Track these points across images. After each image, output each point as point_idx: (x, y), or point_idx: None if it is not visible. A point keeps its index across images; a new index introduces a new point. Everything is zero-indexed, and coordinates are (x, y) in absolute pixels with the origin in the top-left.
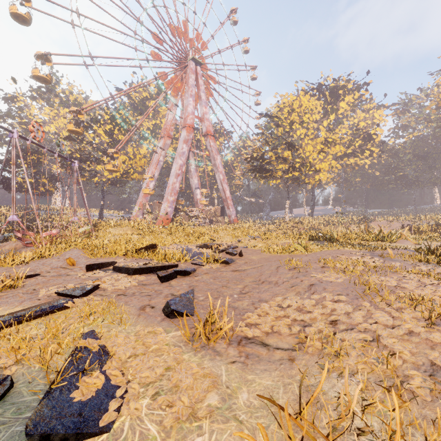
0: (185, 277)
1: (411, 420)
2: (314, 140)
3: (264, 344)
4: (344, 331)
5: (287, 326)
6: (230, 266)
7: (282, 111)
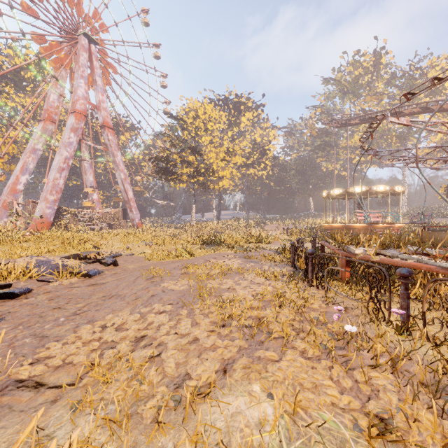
0: (9, 301)
1: None
2: (219, 148)
3: (39, 385)
4: (143, 347)
5: (89, 352)
6: (91, 279)
7: (188, 115)
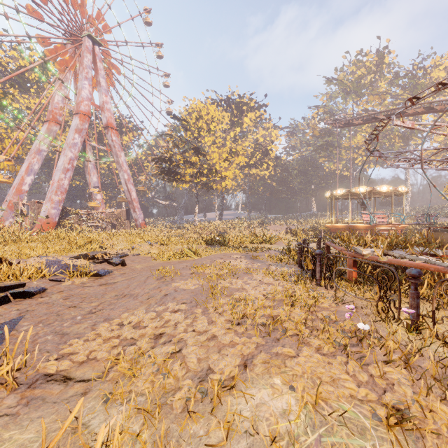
0: (25, 300)
1: (155, 440)
2: (221, 148)
3: (67, 379)
4: (163, 344)
5: (110, 348)
6: (101, 279)
7: (191, 115)
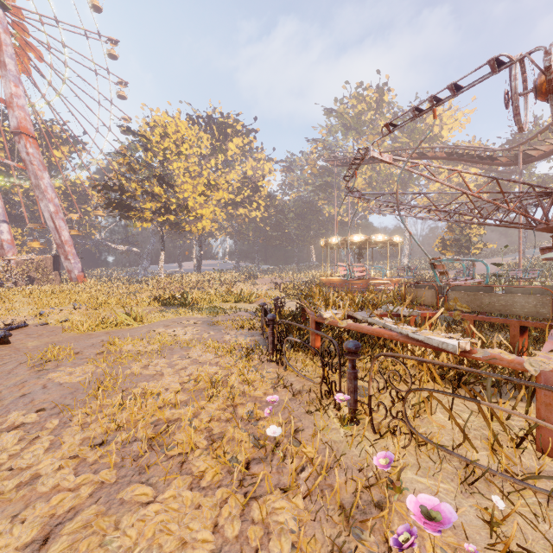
0: None
1: None
2: (197, 179)
3: None
4: None
5: None
6: None
7: (153, 131)
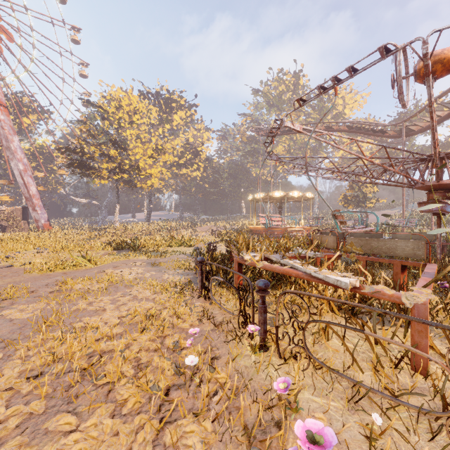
0: None
1: None
2: (147, 144)
3: None
4: None
5: None
6: None
7: (109, 103)
